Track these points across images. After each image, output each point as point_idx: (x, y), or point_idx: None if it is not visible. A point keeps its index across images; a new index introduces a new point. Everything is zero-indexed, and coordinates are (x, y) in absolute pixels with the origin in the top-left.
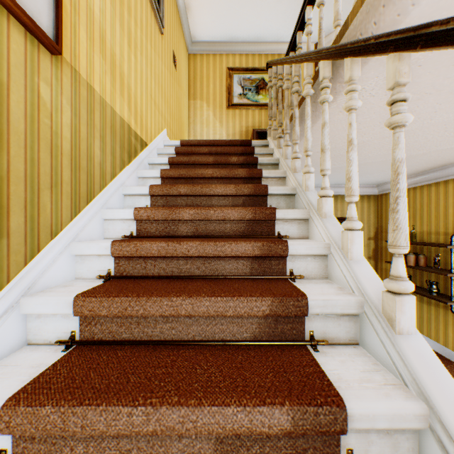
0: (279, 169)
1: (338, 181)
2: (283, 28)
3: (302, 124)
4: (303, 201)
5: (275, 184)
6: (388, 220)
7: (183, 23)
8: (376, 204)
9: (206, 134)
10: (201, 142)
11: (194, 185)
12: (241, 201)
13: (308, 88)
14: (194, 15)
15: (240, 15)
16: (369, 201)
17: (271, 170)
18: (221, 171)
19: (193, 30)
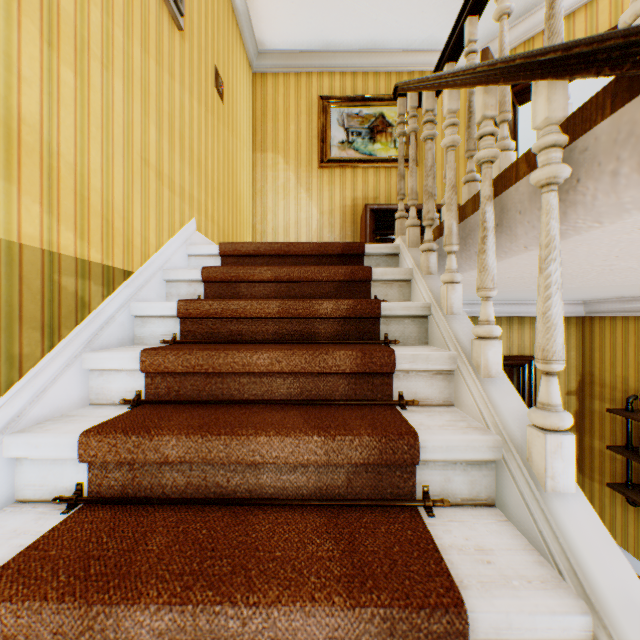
0: (431, 329)
1: (518, 298)
2: (418, 24)
3: (498, 239)
4: (544, 529)
5: (427, 386)
6: (607, 366)
7: (239, 17)
8: (580, 333)
9: (282, 211)
10: (261, 248)
11: (207, 435)
12: (342, 474)
13: (555, 159)
14: (260, 3)
15: (343, 1)
16: (569, 326)
17: (417, 354)
18: (292, 357)
19: (259, 31)
